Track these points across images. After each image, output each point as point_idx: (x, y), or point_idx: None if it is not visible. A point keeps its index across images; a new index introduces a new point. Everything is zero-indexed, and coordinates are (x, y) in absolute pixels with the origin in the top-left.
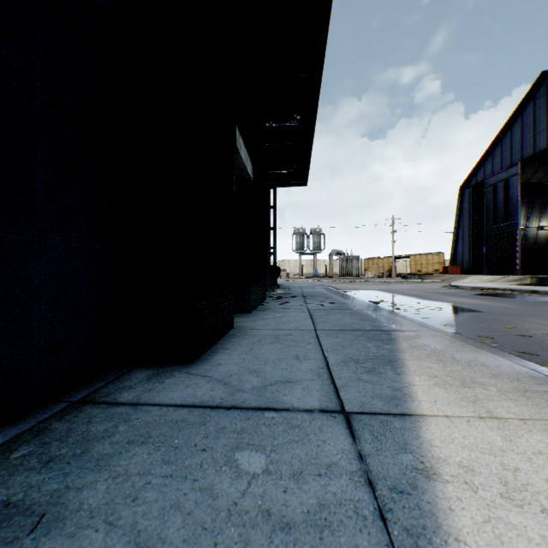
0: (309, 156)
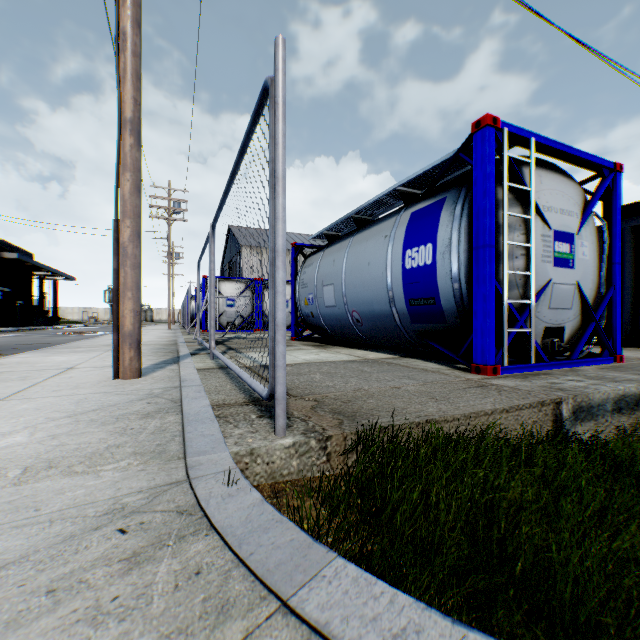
0: (67, 276)
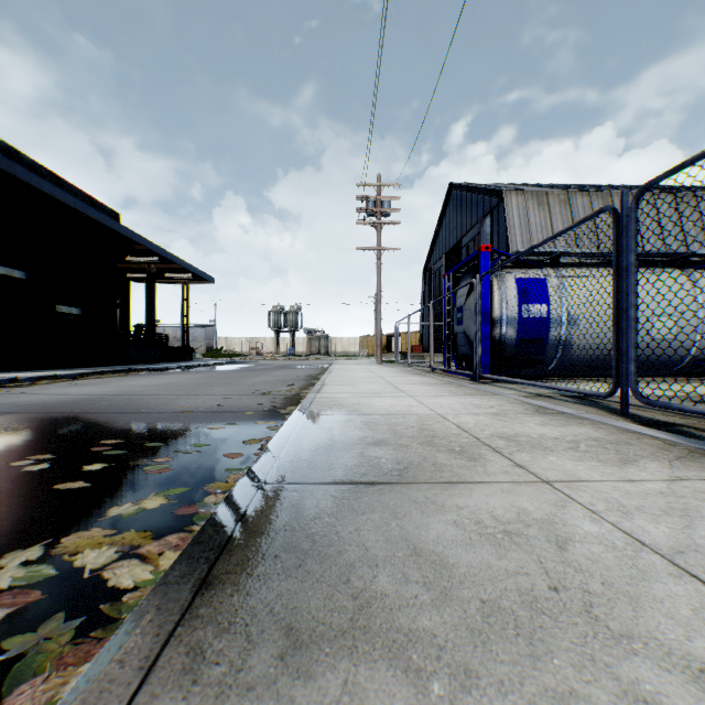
0: (193, 270)
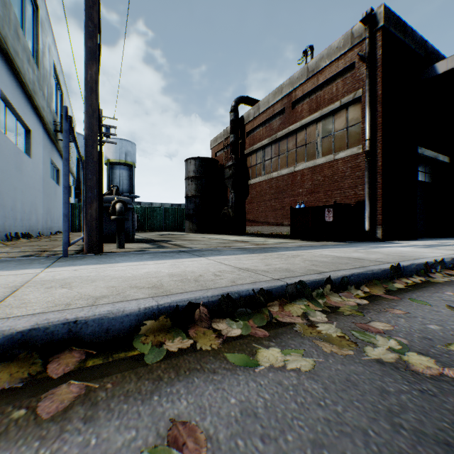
0: None
